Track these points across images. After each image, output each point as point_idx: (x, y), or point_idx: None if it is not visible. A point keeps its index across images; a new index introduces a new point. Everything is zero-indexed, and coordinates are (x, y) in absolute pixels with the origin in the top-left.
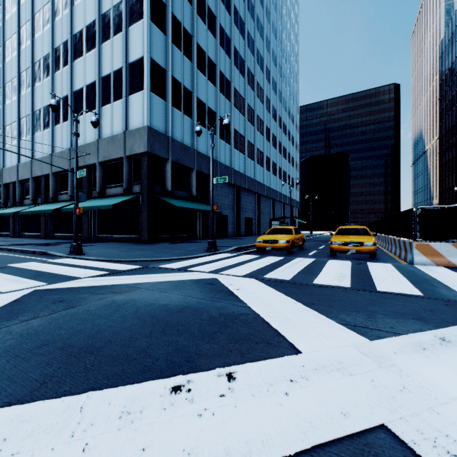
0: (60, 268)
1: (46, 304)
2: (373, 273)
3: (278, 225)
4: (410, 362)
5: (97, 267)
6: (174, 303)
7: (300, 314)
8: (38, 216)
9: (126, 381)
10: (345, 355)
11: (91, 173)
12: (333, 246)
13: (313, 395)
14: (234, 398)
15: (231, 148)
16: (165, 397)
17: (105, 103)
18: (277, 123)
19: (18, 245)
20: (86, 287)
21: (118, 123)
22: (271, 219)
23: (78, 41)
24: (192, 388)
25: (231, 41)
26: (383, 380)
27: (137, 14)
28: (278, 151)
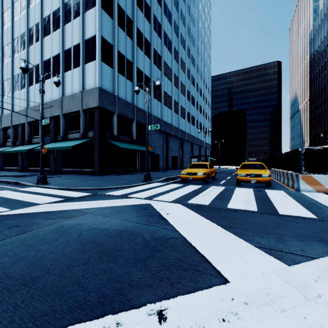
0: (25, 196)
1: (2, 229)
2: (271, 198)
3: (196, 161)
4: None
5: (56, 194)
6: (113, 228)
7: (221, 238)
8: (17, 154)
9: (52, 324)
10: (270, 285)
11: (57, 123)
12: (238, 177)
13: None
14: None
15: (162, 105)
16: None
17: (67, 70)
18: (195, 87)
19: None
20: (42, 212)
21: (77, 84)
22: (191, 157)
23: (47, 23)
24: None
25: (162, 26)
26: (316, 318)
27: (91, 3)
28: (196, 108)
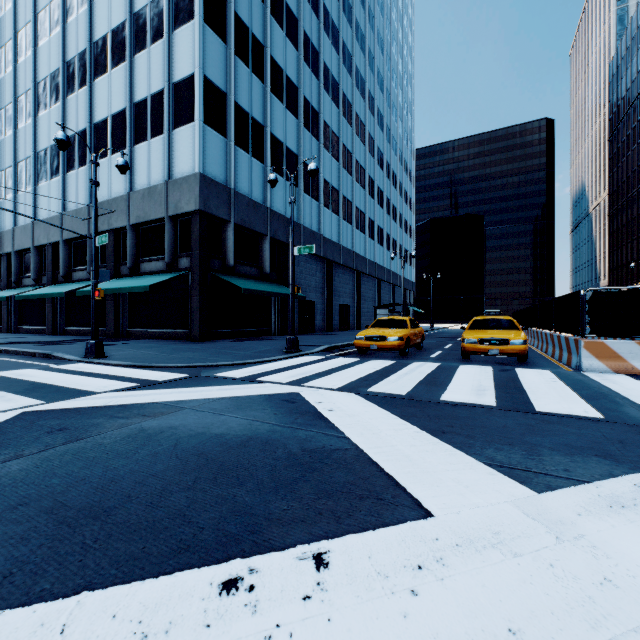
0: (68, 378)
1: (38, 435)
2: (525, 384)
3: (386, 315)
4: (607, 531)
5: (123, 376)
6: (234, 433)
7: (425, 449)
8: (44, 301)
9: (148, 571)
10: (502, 520)
11: (119, 241)
12: (465, 345)
13: (457, 594)
14: (327, 602)
15: (320, 207)
16: (210, 602)
17: (139, 141)
18: (384, 171)
19: (12, 343)
20: (103, 407)
21: (158, 168)
22: (376, 307)
23: (101, 52)
24: (256, 583)
25: (320, 54)
26: (569, 566)
27: (185, 13)
28: (386, 212)
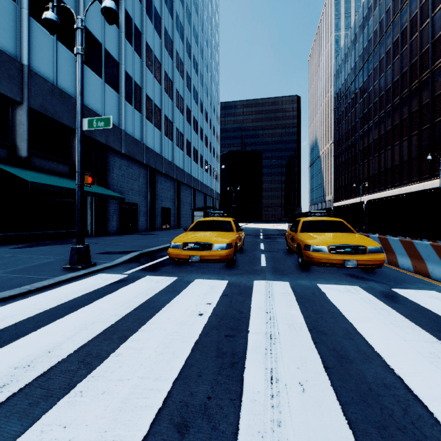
0: None
1: None
2: None
3: (202, 216)
4: None
5: None
6: None
7: None
8: None
9: None
10: None
11: None
12: (313, 254)
13: None
14: None
15: (143, 118)
16: None
17: None
18: (198, 106)
19: None
20: None
21: None
22: (194, 209)
23: None
24: None
25: None
26: None
27: None
28: (200, 138)
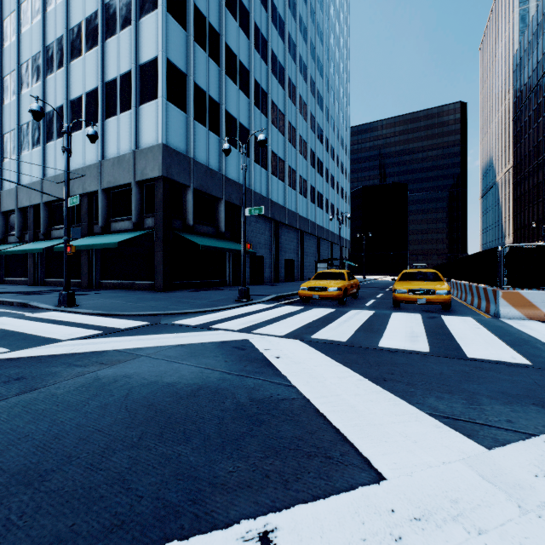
0: (37, 326)
1: None
2: (453, 330)
3: (326, 268)
4: None
5: (89, 324)
6: (185, 381)
7: (369, 399)
8: (26, 256)
9: None
10: (457, 484)
11: (93, 203)
12: (396, 295)
13: None
14: None
15: (268, 175)
16: None
17: (109, 115)
18: (323, 145)
19: None
20: (64, 355)
21: (126, 140)
22: (317, 261)
23: (76, 37)
24: None
25: (268, 43)
26: None
27: (150, 3)
28: (325, 180)
